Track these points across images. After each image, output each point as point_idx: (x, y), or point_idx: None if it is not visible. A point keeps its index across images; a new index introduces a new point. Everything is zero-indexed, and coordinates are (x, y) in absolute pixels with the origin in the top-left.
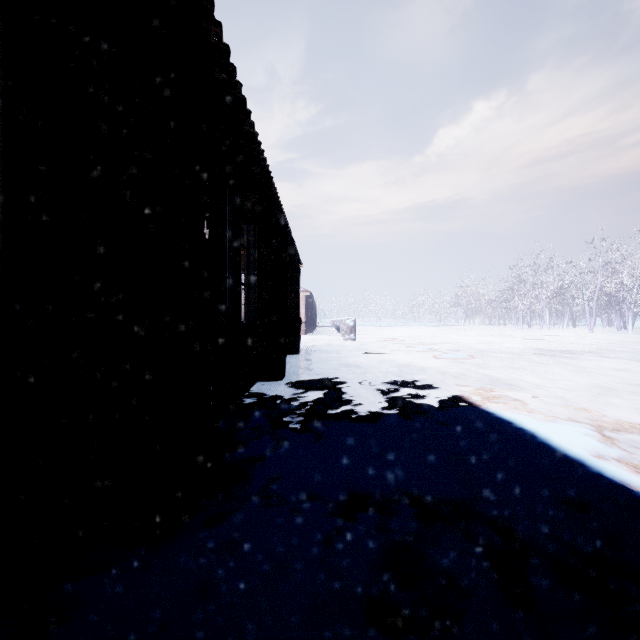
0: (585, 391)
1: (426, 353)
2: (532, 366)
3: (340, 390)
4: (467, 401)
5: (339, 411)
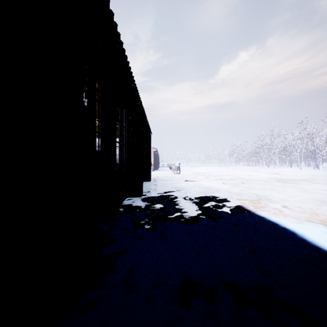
0: (311, 203)
1: (218, 181)
2: (276, 188)
3: (173, 203)
4: (247, 209)
5: (173, 216)
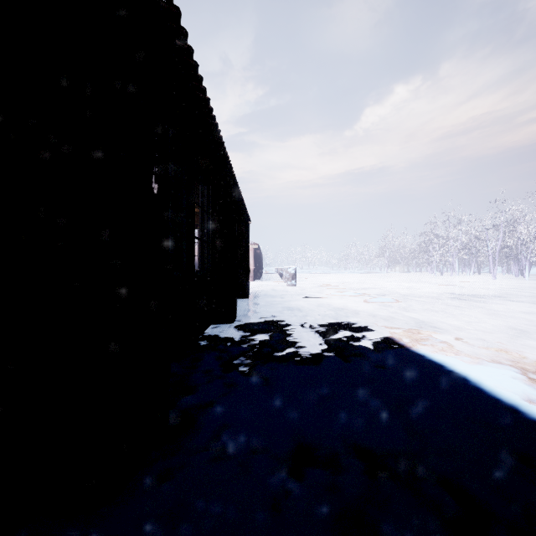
0: (501, 333)
1: (357, 297)
2: (450, 309)
3: (284, 332)
4: (399, 343)
5: (284, 353)
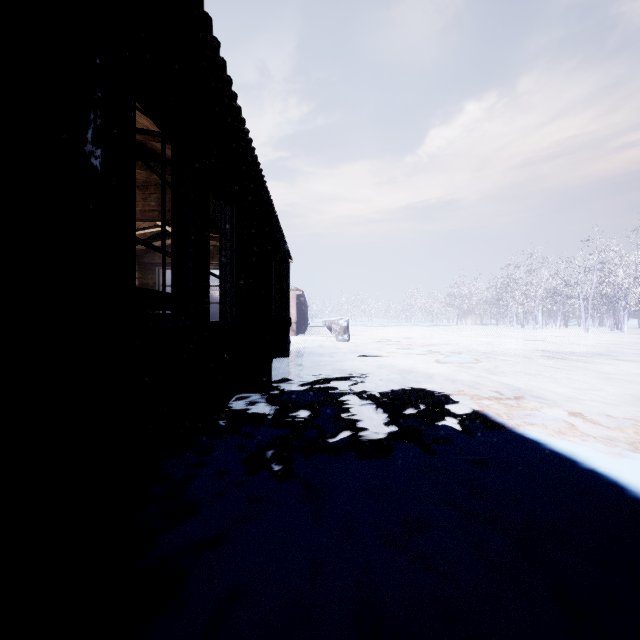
0: (628, 405)
1: (427, 356)
2: (548, 371)
3: (336, 406)
4: (496, 422)
5: (337, 439)
